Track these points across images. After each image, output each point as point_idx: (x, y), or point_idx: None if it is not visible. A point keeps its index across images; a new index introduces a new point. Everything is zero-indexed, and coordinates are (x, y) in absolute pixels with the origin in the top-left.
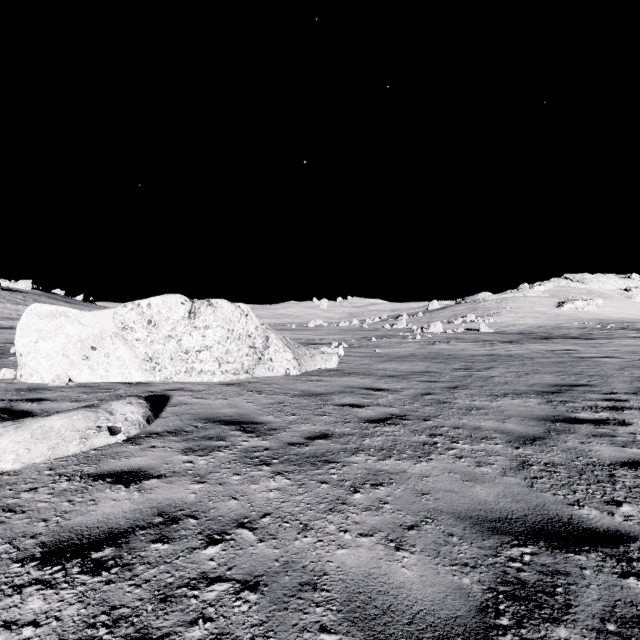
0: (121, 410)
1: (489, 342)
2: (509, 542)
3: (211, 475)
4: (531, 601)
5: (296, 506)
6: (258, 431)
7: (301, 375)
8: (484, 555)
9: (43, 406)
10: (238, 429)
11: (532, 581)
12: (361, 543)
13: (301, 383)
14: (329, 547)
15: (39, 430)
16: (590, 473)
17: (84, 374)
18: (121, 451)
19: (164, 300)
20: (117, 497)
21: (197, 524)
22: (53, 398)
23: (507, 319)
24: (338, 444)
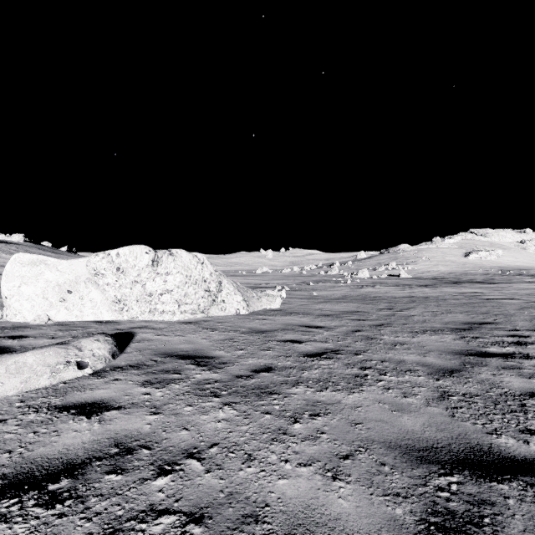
0: (89, 346)
1: (408, 286)
2: (436, 471)
3: (166, 406)
4: (461, 533)
5: (241, 436)
6: (210, 365)
7: (249, 314)
8: (414, 485)
9: (22, 342)
10: (192, 363)
11: (460, 511)
12: (300, 473)
13: (249, 321)
14: (271, 477)
15: (13, 365)
16: (504, 403)
17: (61, 314)
18: (87, 384)
19: (131, 250)
20: (79, 428)
21: (150, 455)
22: (32, 335)
23: (423, 267)
24: (280, 376)
